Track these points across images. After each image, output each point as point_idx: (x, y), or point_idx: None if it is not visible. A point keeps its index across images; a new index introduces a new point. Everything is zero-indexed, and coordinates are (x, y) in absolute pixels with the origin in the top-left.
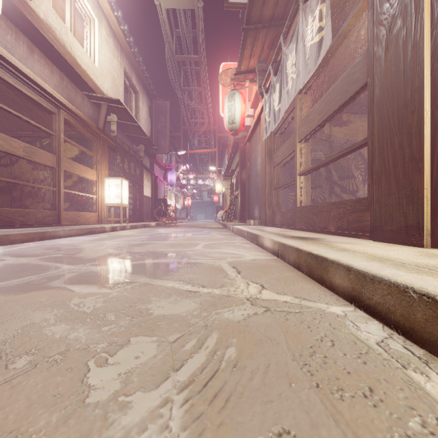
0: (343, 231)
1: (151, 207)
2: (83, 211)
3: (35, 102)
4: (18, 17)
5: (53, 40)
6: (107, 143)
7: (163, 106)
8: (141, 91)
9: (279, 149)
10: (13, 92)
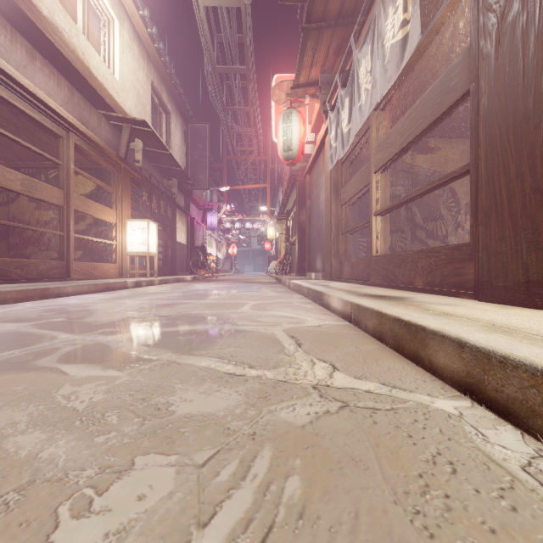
0: (435, 288)
1: (186, 256)
2: (100, 261)
3: (37, 122)
4: (14, 13)
5: (59, 44)
6: (130, 176)
7: (202, 130)
8: (173, 111)
9: (348, 182)
10: (9, 110)
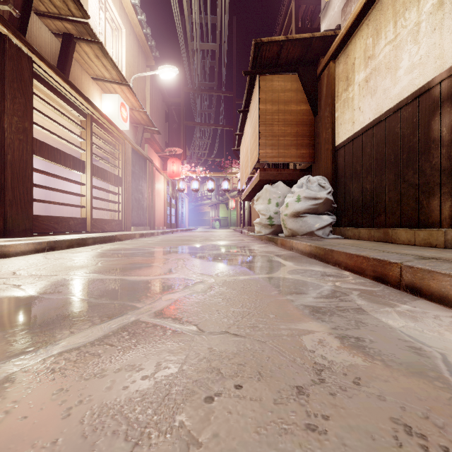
0: None
1: None
2: None
3: None
4: None
5: None
6: None
7: None
8: None
9: None
10: None
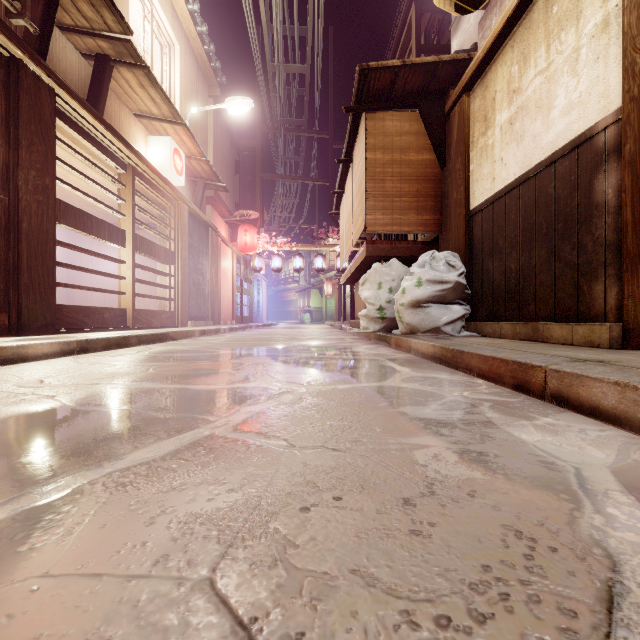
0: None
1: None
2: None
3: None
4: None
5: None
6: None
7: None
8: None
9: None
10: None
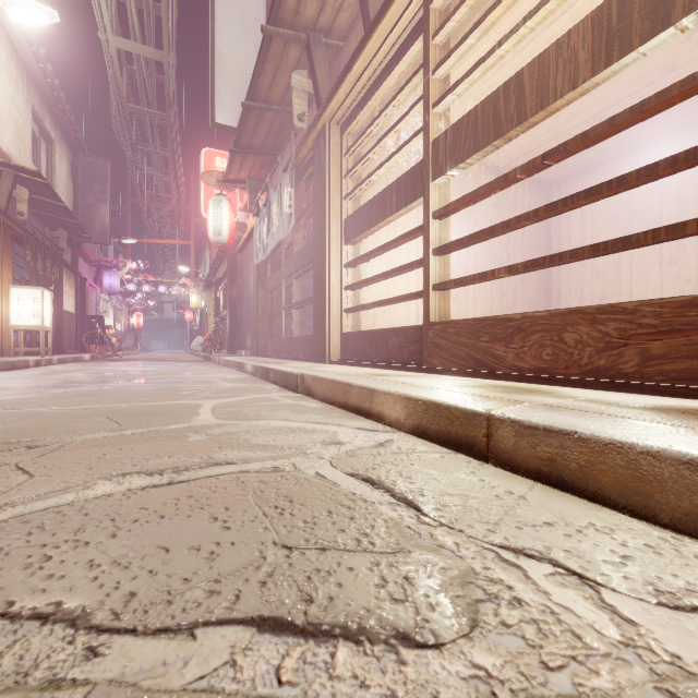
0: (305, 358)
1: (75, 329)
2: None
3: None
4: None
5: None
6: (11, 231)
7: (100, 167)
8: (58, 139)
9: (271, 277)
10: None
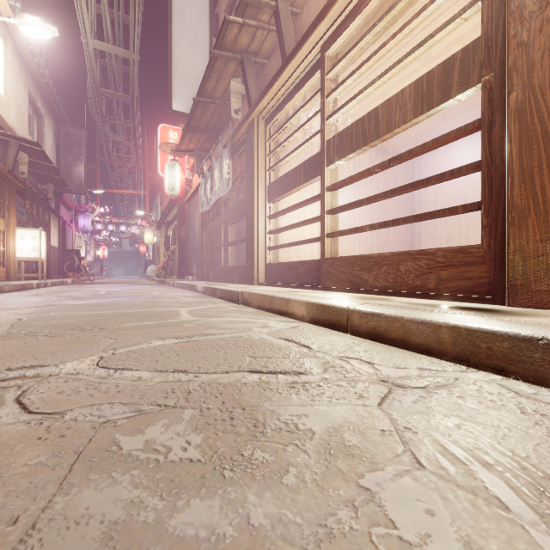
0: (239, 281)
1: (58, 259)
2: None
3: None
4: None
5: None
6: (16, 186)
7: (77, 135)
8: (46, 114)
9: (212, 222)
10: None
